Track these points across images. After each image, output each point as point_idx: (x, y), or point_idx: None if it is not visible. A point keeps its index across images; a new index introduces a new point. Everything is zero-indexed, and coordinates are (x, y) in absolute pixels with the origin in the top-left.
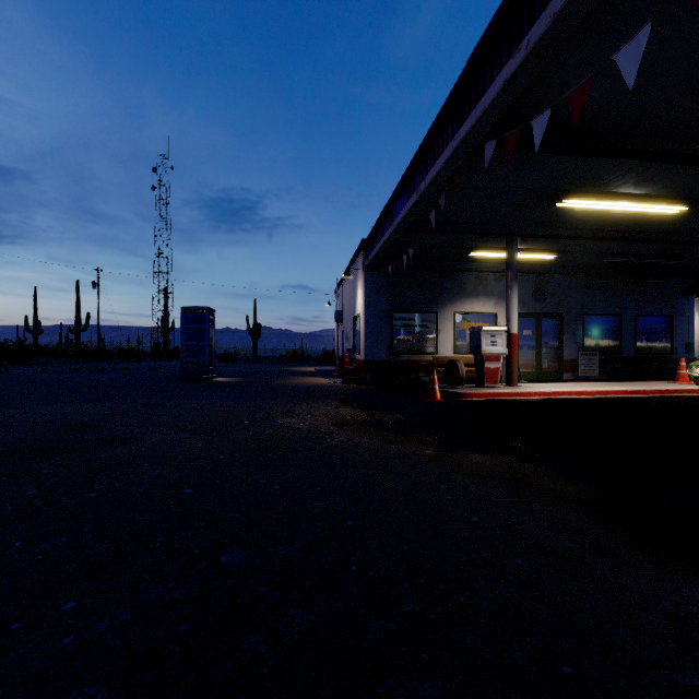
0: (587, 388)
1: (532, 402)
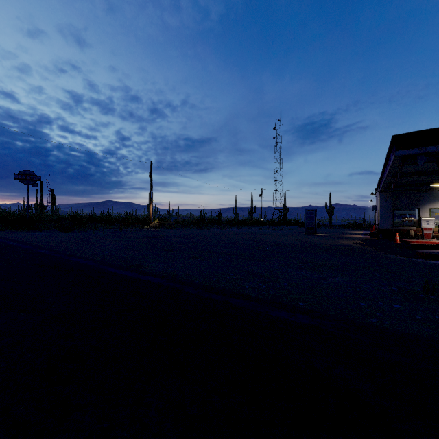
0: None
1: (438, 245)
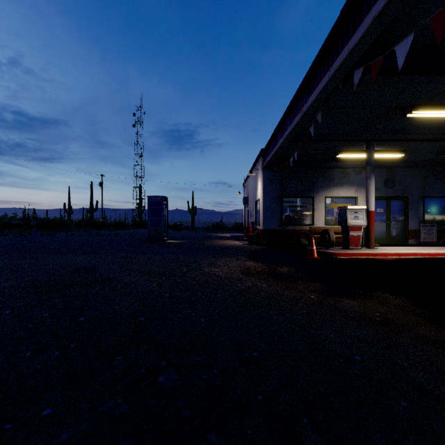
0: (430, 250)
1: (387, 260)
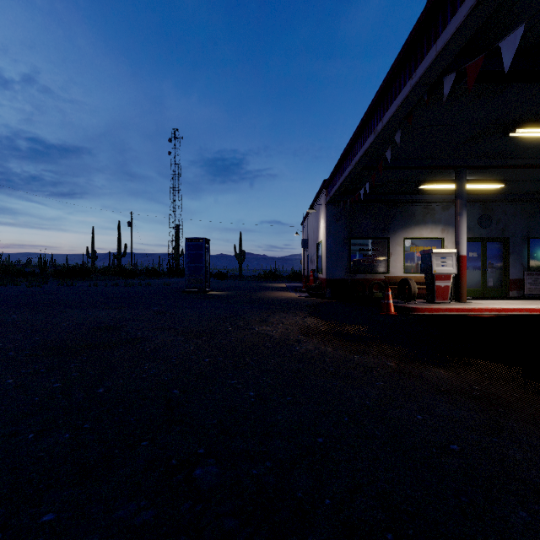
0: (538, 305)
1: (483, 317)
